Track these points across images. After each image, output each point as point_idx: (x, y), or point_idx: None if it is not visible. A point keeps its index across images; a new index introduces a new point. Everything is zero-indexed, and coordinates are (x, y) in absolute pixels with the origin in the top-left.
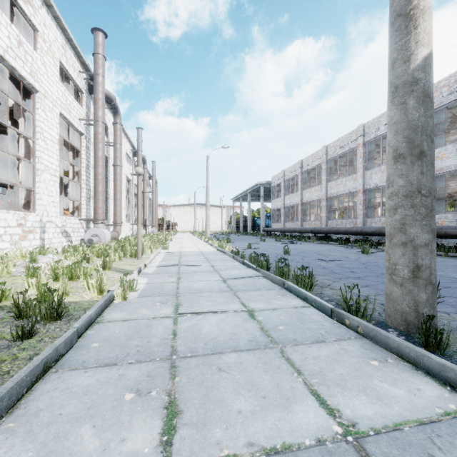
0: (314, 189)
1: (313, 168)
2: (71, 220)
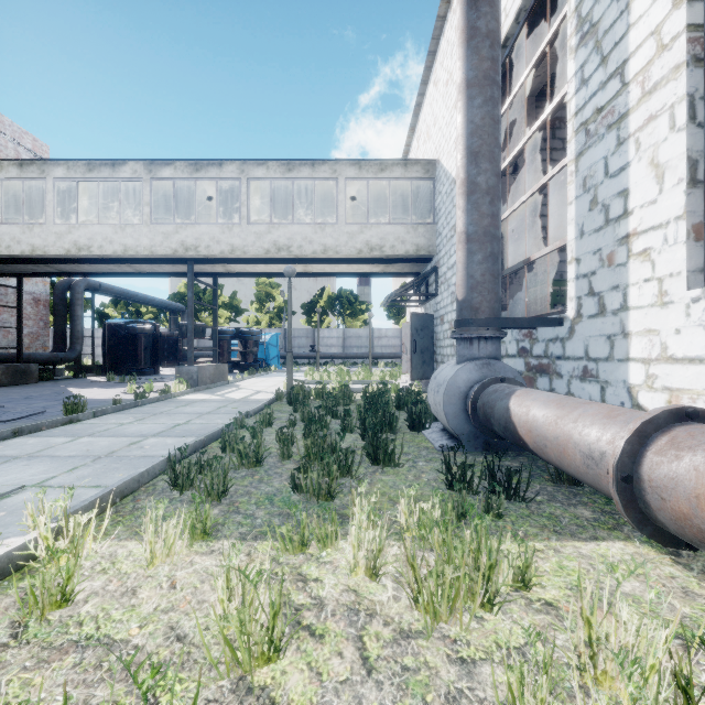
0: None
1: None
2: None
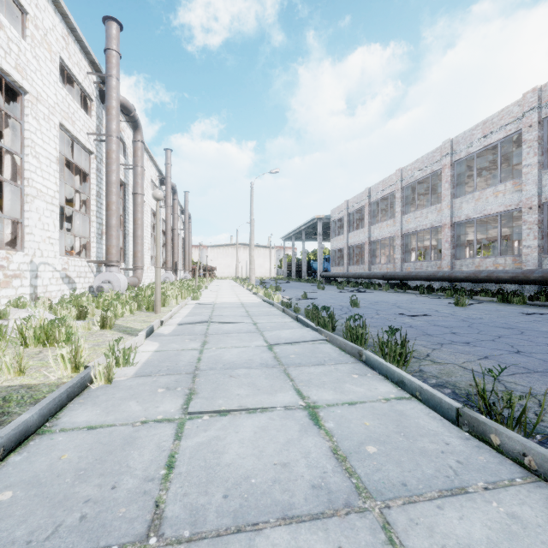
0: (385, 224)
1: (384, 197)
2: (75, 262)
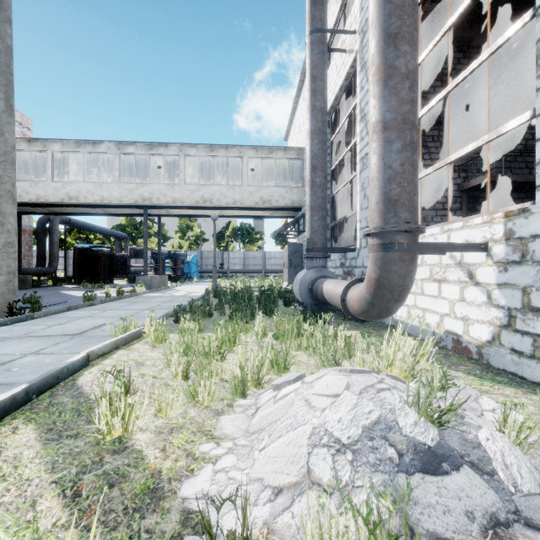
0: None
1: None
2: None
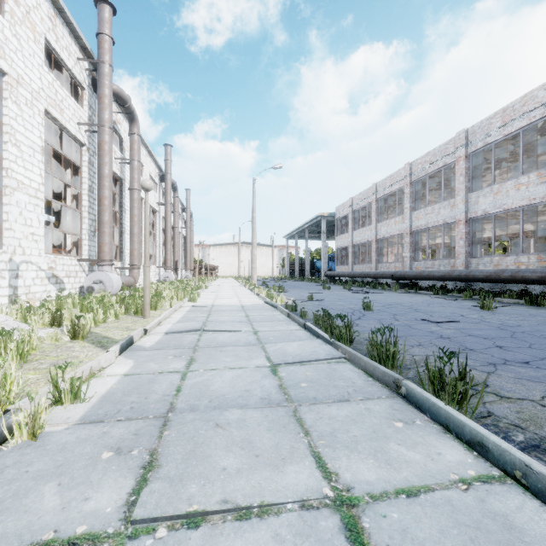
0: (393, 221)
1: (392, 193)
2: (63, 260)
